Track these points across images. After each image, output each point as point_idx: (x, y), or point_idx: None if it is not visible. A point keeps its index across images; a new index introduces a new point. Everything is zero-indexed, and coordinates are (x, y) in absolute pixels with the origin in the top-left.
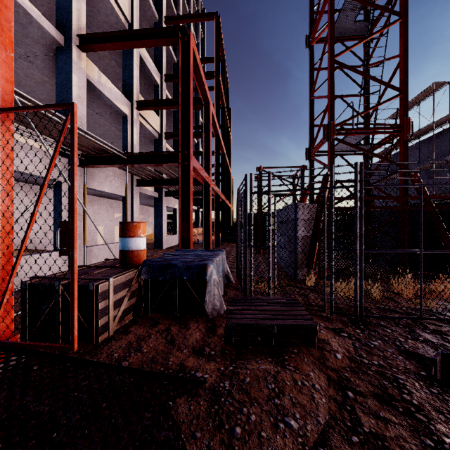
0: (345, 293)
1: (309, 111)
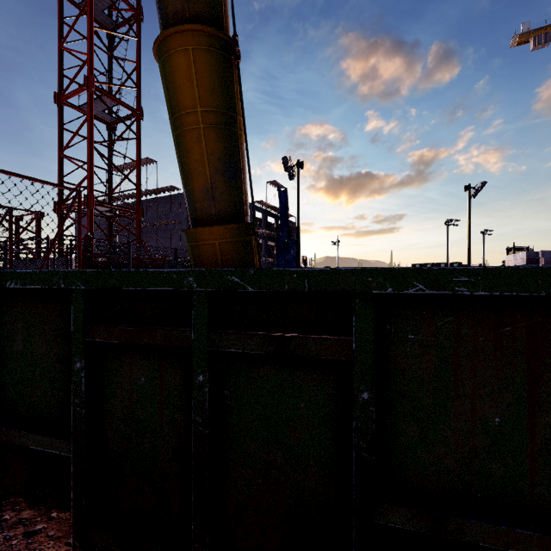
0: None
1: (59, 166)
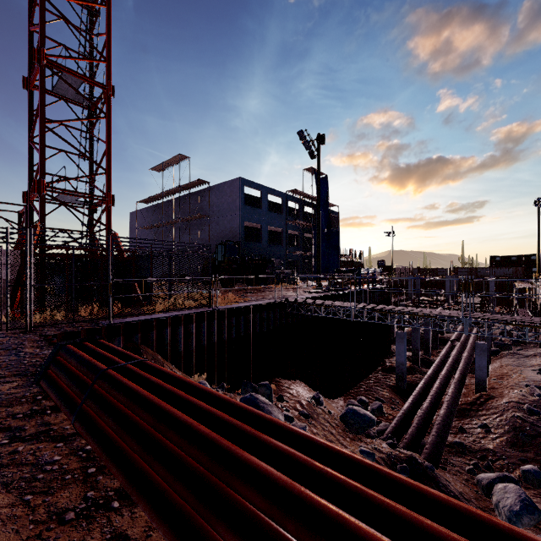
0: (37, 320)
1: (28, 155)
